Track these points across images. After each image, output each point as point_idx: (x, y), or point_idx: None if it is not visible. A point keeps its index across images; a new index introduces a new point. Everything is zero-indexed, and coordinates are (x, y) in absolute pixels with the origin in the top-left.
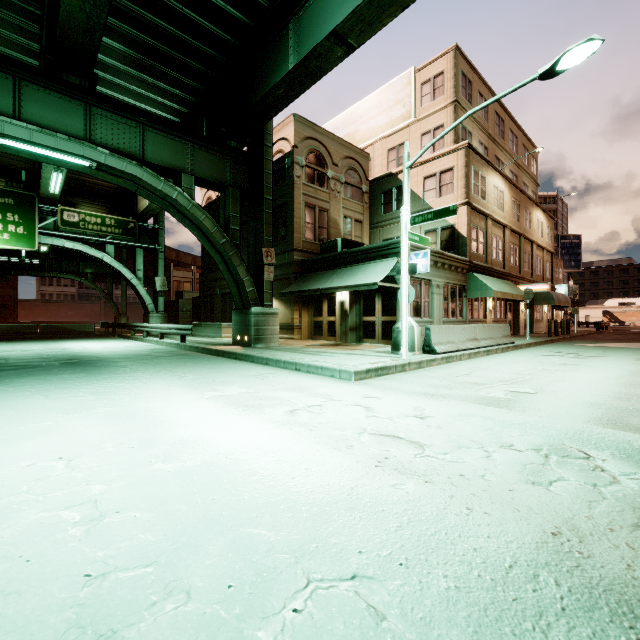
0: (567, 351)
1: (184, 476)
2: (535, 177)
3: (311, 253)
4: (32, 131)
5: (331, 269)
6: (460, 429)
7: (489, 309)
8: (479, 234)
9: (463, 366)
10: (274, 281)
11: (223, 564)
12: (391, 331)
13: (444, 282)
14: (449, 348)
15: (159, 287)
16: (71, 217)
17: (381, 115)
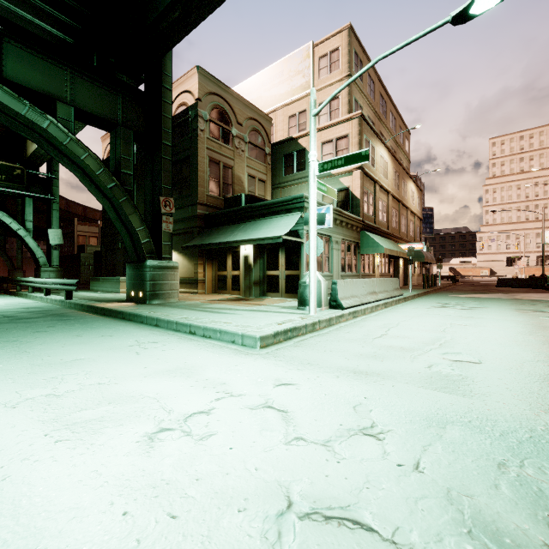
0: (450, 302)
1: None
2: (408, 155)
3: (215, 208)
4: None
5: (235, 223)
6: (458, 471)
7: (377, 264)
8: (369, 197)
9: (374, 323)
10: (177, 235)
11: None
12: (294, 285)
13: (342, 239)
14: (354, 302)
15: (53, 239)
16: None
17: (283, 84)
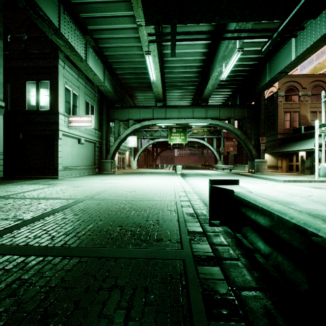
0: None
1: None
2: None
3: (288, 134)
4: (196, 120)
5: (296, 141)
6: (289, 188)
7: None
8: None
9: None
10: (269, 147)
11: None
12: None
13: None
14: None
15: (221, 151)
16: (195, 131)
17: None
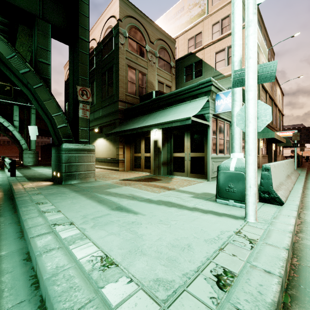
0: None
1: None
2: None
3: (133, 104)
4: None
5: (146, 113)
6: None
7: (261, 148)
8: None
9: None
10: (105, 126)
11: None
12: (199, 166)
13: None
14: (285, 192)
15: (31, 133)
16: None
17: (183, 16)
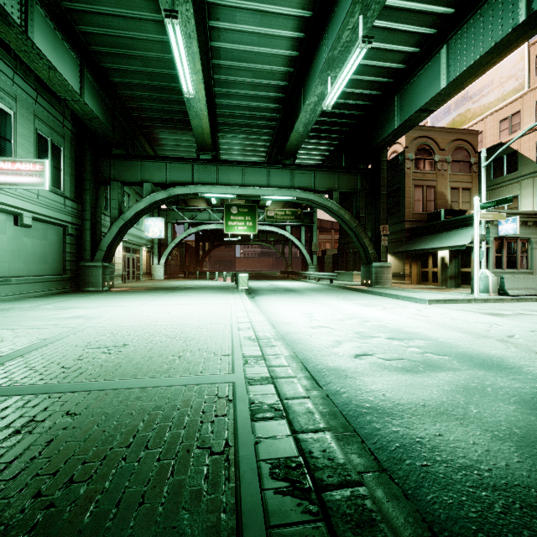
0: None
1: (349, 313)
2: None
3: (419, 221)
4: (274, 191)
5: (434, 234)
6: (453, 317)
7: None
8: None
9: (521, 303)
10: (390, 243)
11: (360, 320)
12: None
13: None
14: (525, 293)
15: (313, 249)
16: (270, 213)
17: (492, 92)
